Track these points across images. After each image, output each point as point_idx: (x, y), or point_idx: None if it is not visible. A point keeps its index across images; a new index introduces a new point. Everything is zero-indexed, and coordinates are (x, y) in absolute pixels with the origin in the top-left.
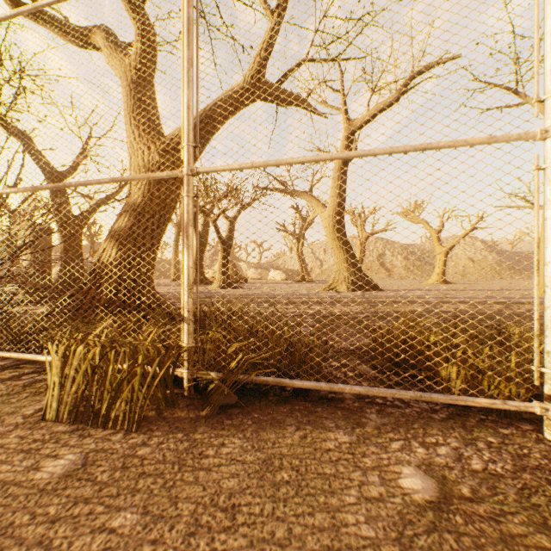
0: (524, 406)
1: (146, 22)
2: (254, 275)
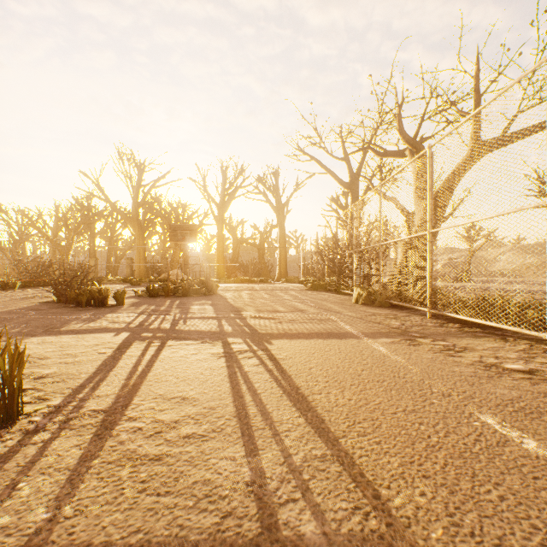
0: (424, 309)
1: (417, 147)
2: None
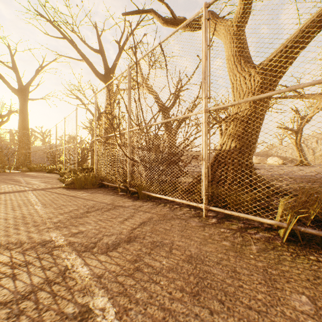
0: None
1: None
2: (255, 160)
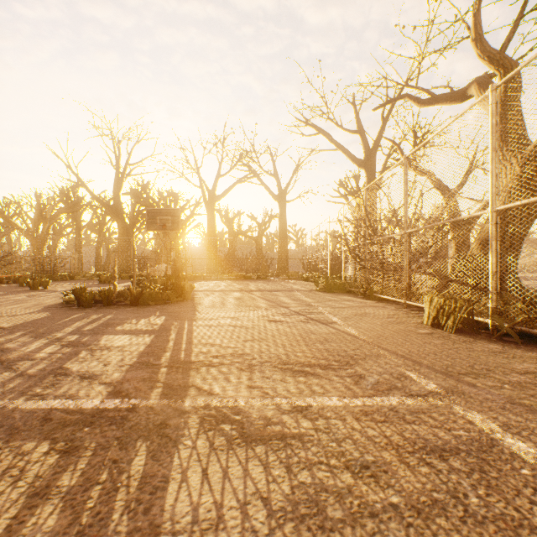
0: None
1: (506, 65)
2: None
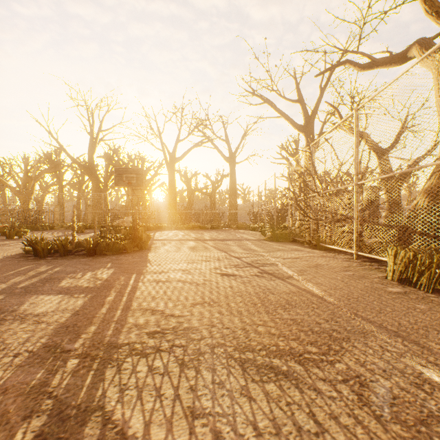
0: None
1: None
2: None
